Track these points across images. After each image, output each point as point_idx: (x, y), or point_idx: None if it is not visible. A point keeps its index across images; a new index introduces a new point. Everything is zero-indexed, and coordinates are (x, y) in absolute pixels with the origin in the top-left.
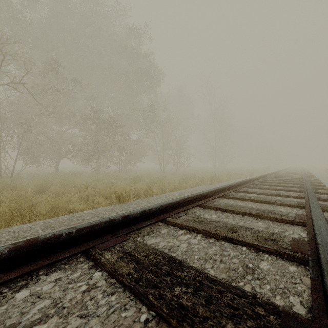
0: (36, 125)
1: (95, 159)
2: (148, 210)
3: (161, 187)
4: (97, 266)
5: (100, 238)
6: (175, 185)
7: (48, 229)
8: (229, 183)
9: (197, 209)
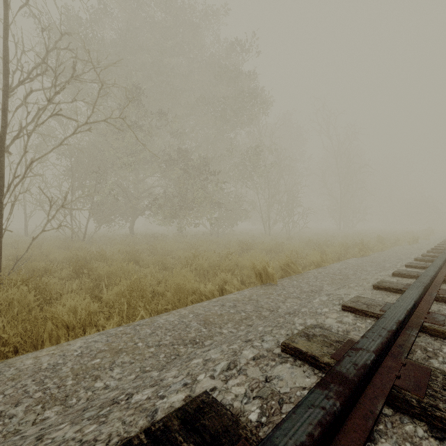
0: (109, 175)
1: (181, 218)
2: (409, 310)
3: (293, 258)
4: (445, 434)
5: (382, 364)
6: (317, 257)
7: (213, 327)
8: (395, 254)
9: (432, 304)
